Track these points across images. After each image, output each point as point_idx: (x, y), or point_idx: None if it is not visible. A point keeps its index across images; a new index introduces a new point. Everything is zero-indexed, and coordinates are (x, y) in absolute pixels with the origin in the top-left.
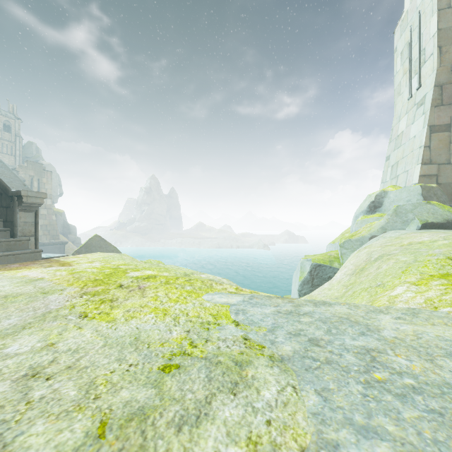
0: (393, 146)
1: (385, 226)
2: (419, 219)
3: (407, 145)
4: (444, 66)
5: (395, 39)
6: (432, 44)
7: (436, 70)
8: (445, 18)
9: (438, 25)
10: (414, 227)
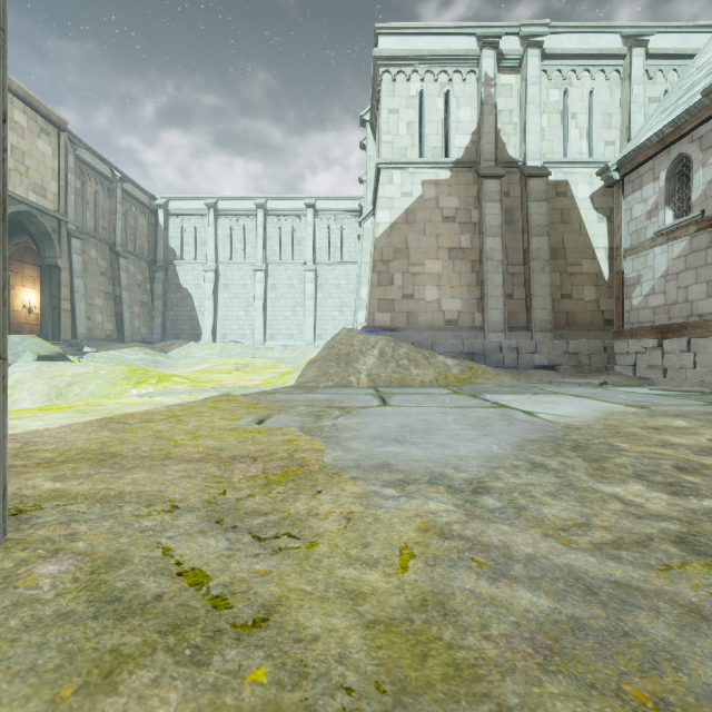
0: None
1: None
2: (33, 352)
3: None
4: None
5: None
6: None
7: None
8: None
9: None
10: (31, 359)
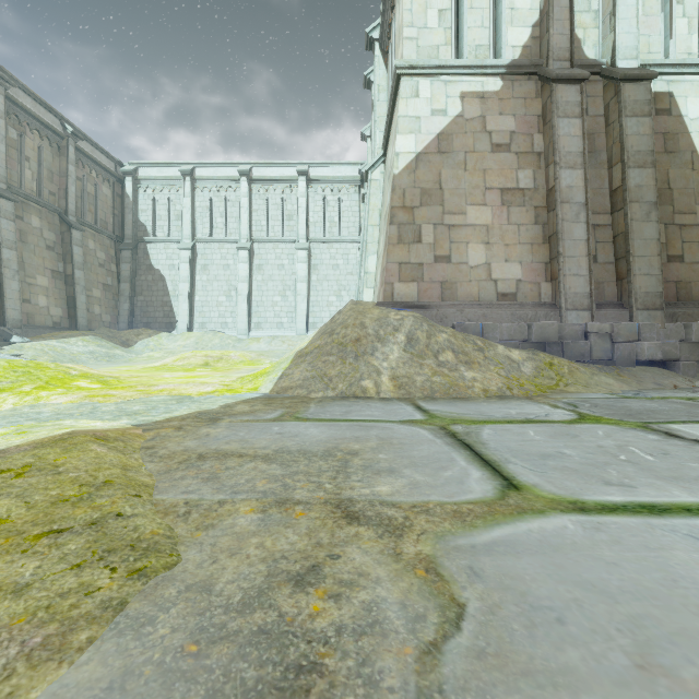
0: None
1: None
2: None
3: None
4: None
5: None
6: None
7: None
8: None
9: None
10: None
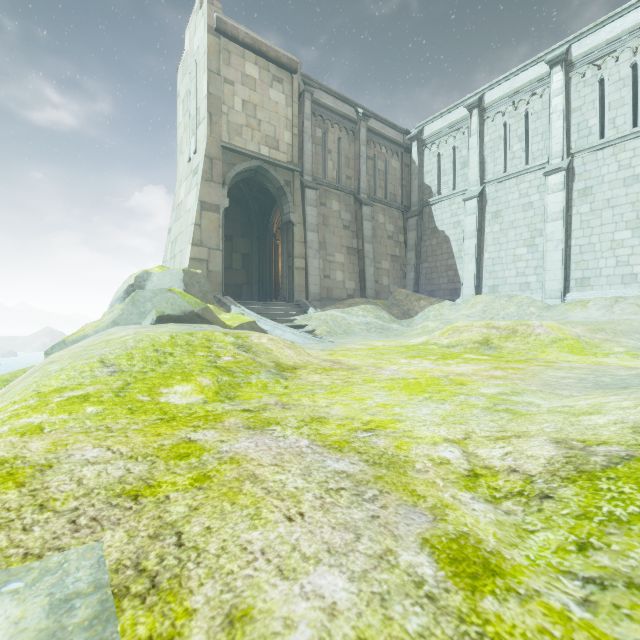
0: (175, 217)
1: (119, 319)
2: (157, 311)
3: (184, 218)
4: (215, 138)
5: (179, 81)
6: (205, 107)
7: (207, 138)
8: (215, 83)
9: (209, 87)
10: (150, 320)
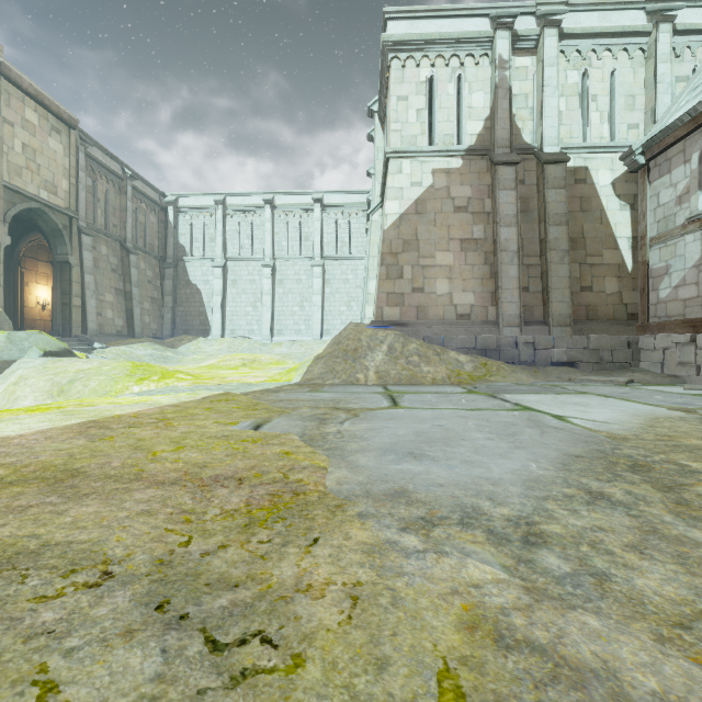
0: None
1: (1, 354)
2: (39, 348)
3: None
4: None
5: None
6: None
7: None
8: None
9: None
10: (37, 355)
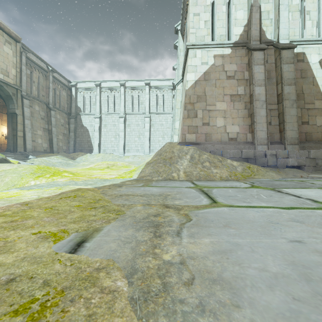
0: None
1: None
2: None
3: None
4: None
5: None
6: None
7: None
8: None
9: None
10: None
